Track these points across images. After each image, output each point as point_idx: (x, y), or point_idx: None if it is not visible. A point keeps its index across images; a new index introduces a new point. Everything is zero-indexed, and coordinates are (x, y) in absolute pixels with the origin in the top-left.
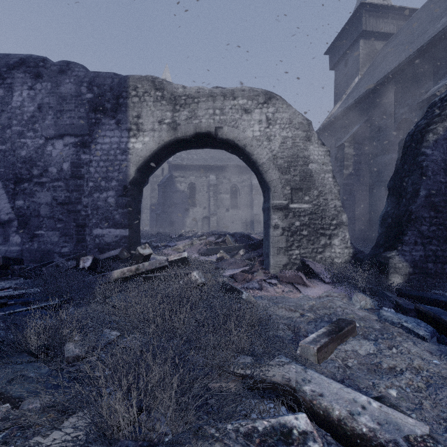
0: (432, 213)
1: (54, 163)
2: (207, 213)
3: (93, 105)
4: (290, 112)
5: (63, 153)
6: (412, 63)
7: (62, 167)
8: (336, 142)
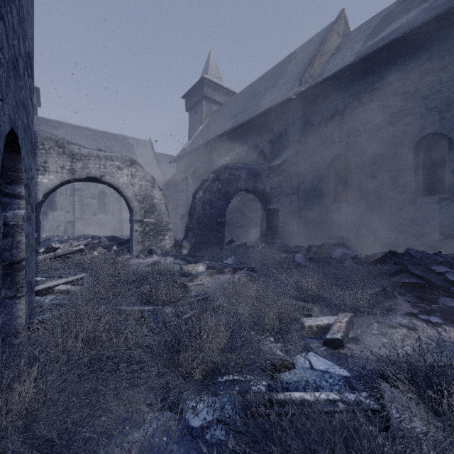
0: (198, 225)
1: None
2: (71, 217)
3: None
4: (144, 172)
5: None
6: (219, 139)
7: None
8: (186, 170)
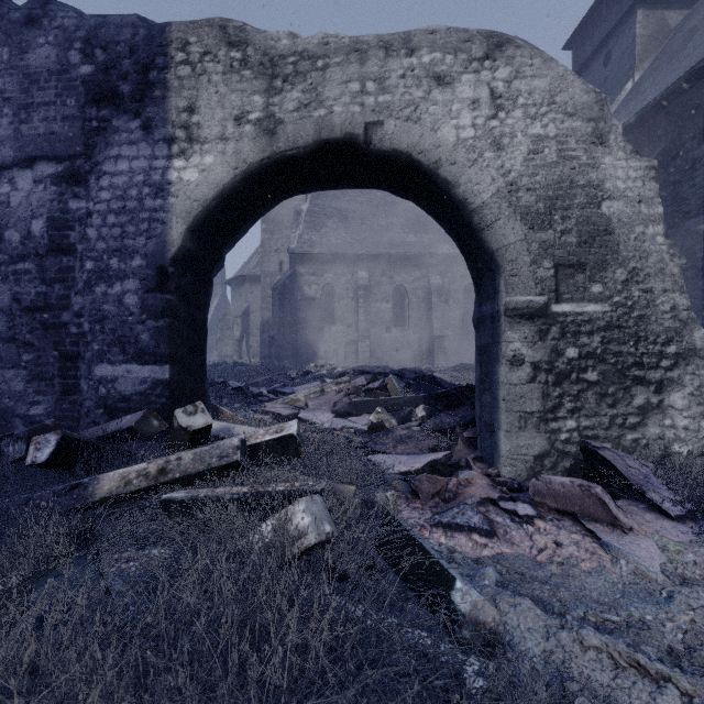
0: None
1: (15, 222)
2: (354, 334)
3: (94, 88)
4: (551, 76)
5: (33, 198)
6: None
7: (30, 228)
8: None
